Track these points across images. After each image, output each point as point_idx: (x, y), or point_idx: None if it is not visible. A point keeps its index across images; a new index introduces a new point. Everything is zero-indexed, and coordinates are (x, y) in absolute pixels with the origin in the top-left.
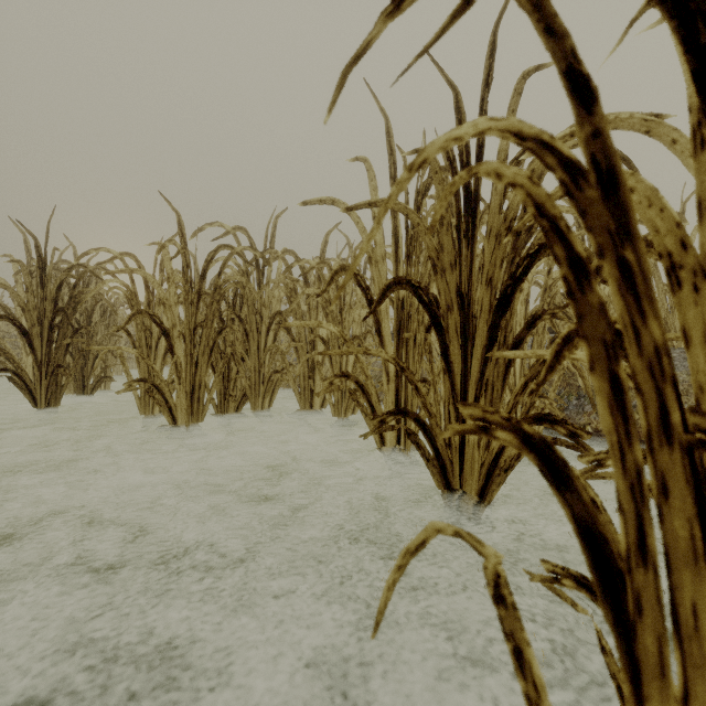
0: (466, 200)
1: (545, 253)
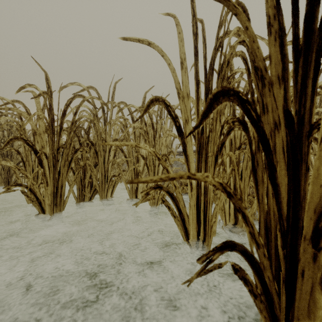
0: (292, 9)
1: None
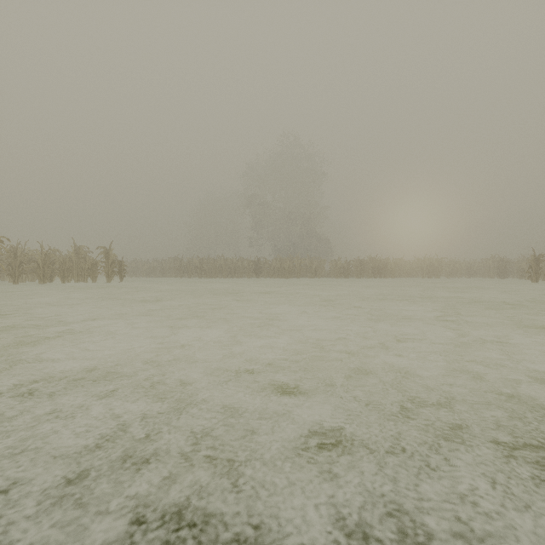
0: None
1: None
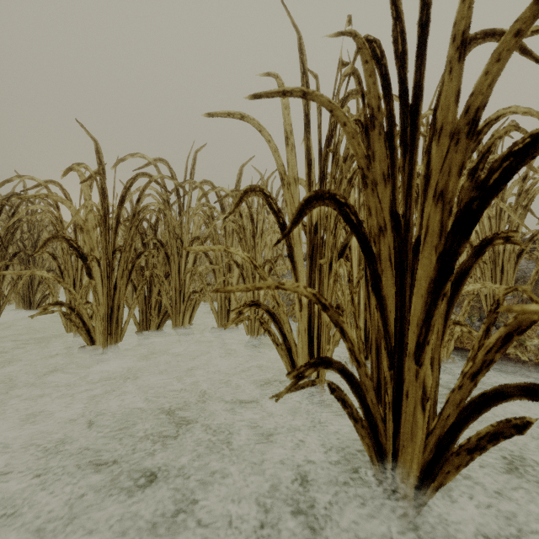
0: (401, 97)
1: None
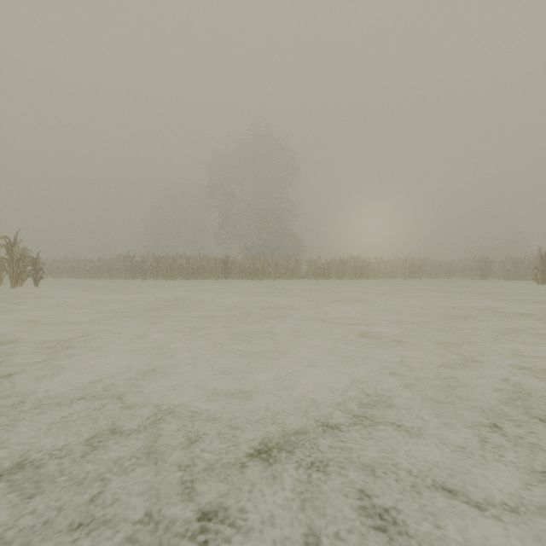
0: None
1: None
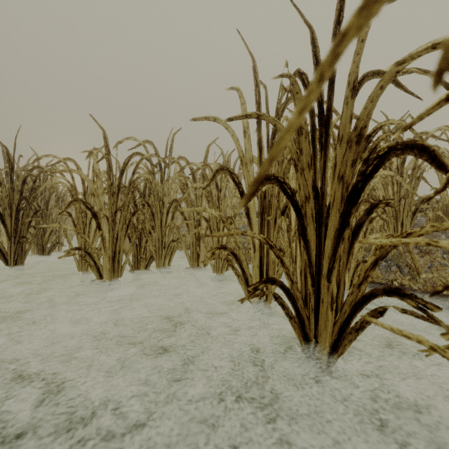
0: (319, 114)
1: (394, 154)
